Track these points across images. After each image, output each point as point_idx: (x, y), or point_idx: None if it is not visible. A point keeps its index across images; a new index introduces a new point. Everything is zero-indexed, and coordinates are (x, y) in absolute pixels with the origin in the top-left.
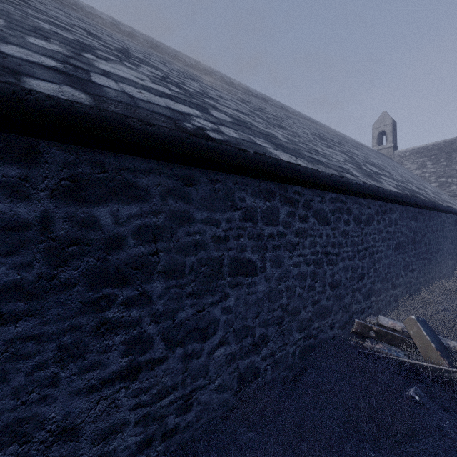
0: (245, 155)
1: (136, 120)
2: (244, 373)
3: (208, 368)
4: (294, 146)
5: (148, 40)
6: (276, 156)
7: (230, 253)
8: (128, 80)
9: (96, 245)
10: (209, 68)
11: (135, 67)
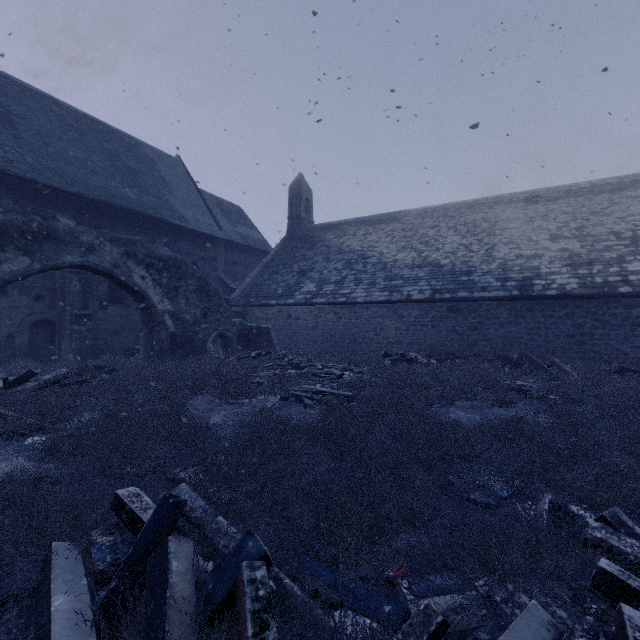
0: None
1: None
2: None
3: None
4: None
5: None
6: None
7: None
8: (639, 271)
9: (632, 318)
10: None
11: None
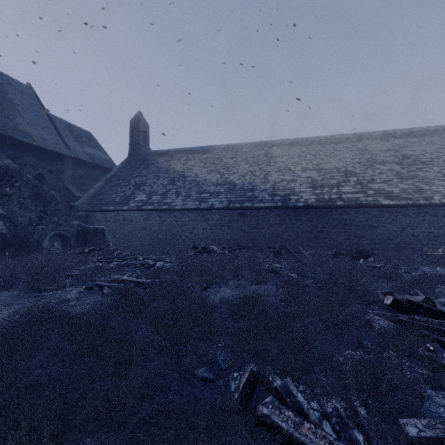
0: (370, 205)
1: (349, 205)
2: (372, 248)
3: (363, 243)
4: (400, 194)
5: (355, 136)
6: (381, 203)
7: (368, 223)
8: (347, 192)
9: (343, 221)
10: (393, 131)
11: (349, 183)
